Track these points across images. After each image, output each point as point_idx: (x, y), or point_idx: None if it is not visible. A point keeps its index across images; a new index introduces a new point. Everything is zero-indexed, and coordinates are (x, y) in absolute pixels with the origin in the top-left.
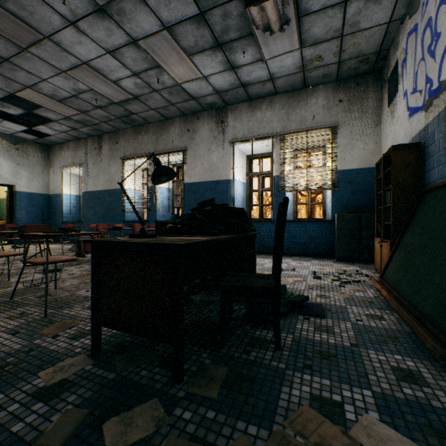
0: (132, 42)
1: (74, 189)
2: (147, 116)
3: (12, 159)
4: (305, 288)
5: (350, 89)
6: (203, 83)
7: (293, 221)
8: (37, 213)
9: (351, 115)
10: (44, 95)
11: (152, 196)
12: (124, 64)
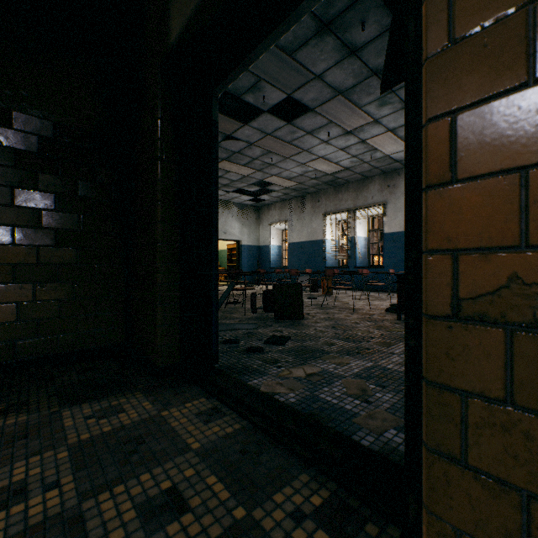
0: (360, 142)
1: (277, 241)
2: (350, 178)
3: (240, 221)
4: None
5: None
6: None
7: None
8: (252, 261)
9: None
10: (280, 178)
11: (351, 246)
12: (348, 153)
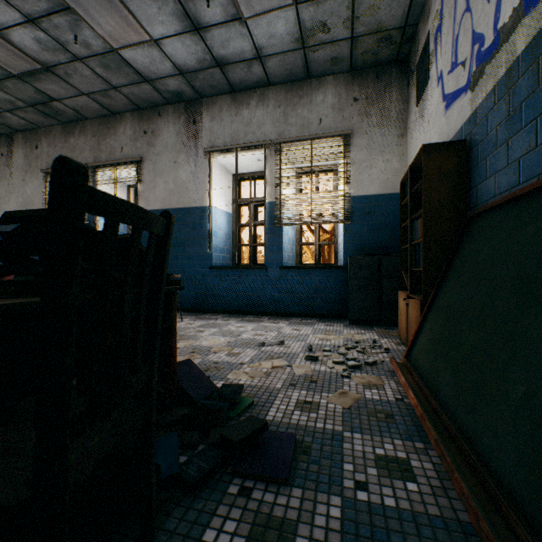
0: None
1: None
2: (78, 105)
3: None
4: (283, 386)
5: (369, 84)
6: (154, 52)
7: (293, 267)
8: None
9: (369, 120)
10: None
11: None
12: None
